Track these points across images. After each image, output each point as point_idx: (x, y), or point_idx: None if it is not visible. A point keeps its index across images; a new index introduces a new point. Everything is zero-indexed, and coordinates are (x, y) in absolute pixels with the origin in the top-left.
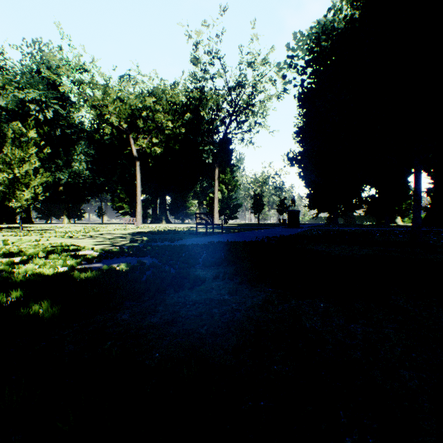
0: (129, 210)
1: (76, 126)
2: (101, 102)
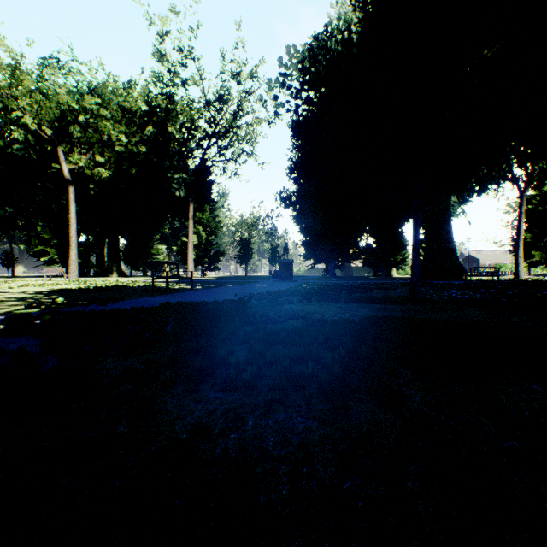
0: (58, 257)
1: None
2: (7, 91)
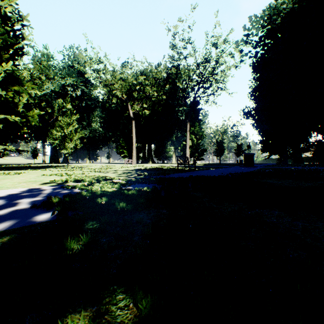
0: (127, 154)
1: (94, 99)
2: (110, 82)
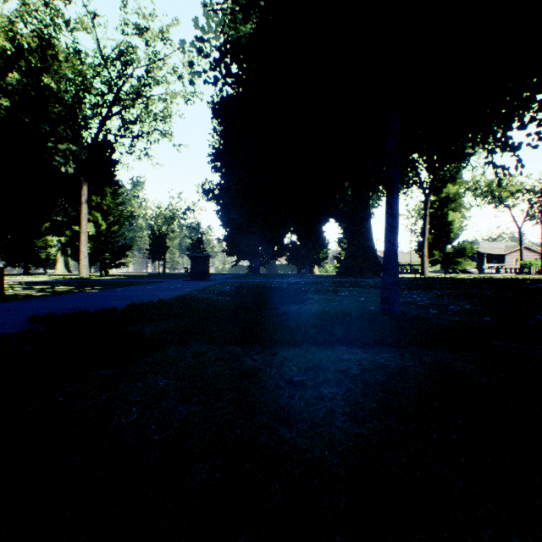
0: None
1: None
2: None
